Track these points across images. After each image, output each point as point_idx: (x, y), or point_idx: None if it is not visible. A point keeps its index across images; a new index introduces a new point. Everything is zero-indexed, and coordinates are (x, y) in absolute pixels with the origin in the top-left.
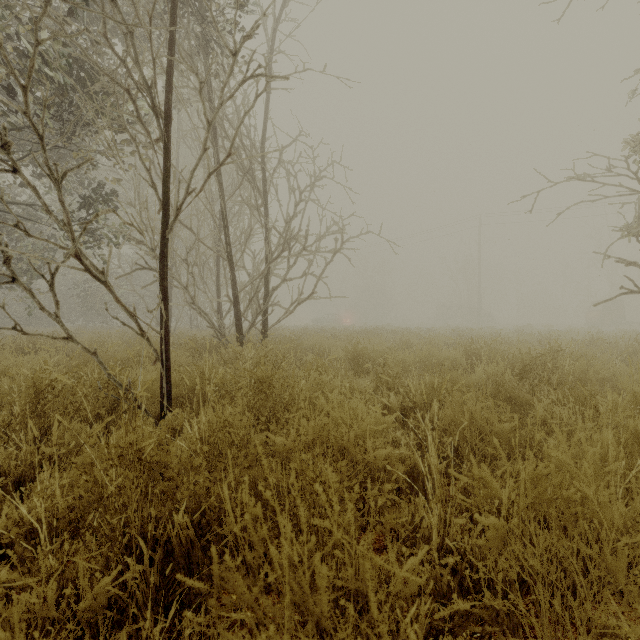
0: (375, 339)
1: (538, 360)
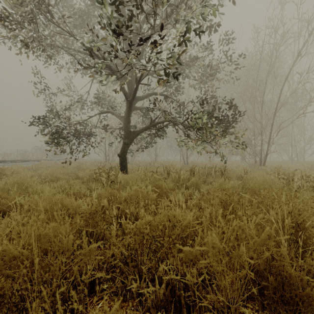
0: None
1: None
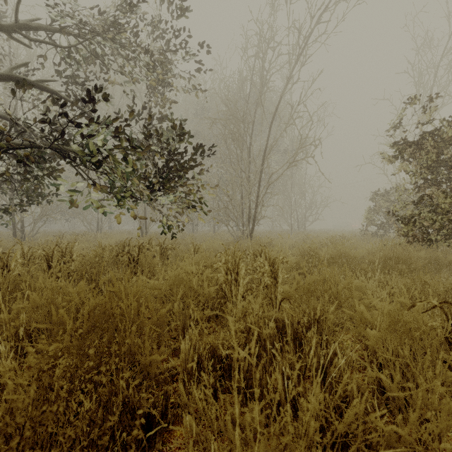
0: (338, 231)
1: (352, 232)
